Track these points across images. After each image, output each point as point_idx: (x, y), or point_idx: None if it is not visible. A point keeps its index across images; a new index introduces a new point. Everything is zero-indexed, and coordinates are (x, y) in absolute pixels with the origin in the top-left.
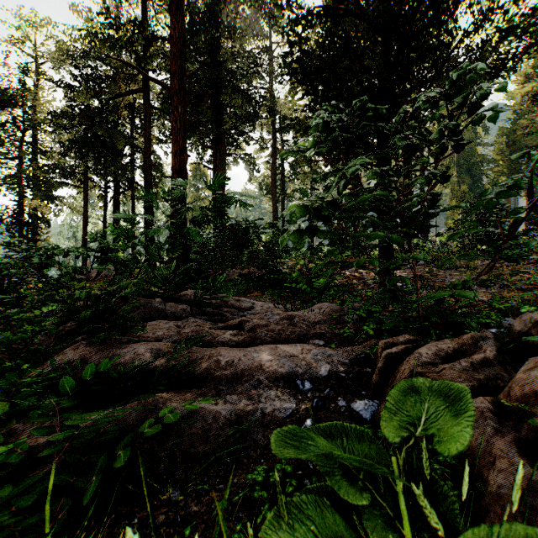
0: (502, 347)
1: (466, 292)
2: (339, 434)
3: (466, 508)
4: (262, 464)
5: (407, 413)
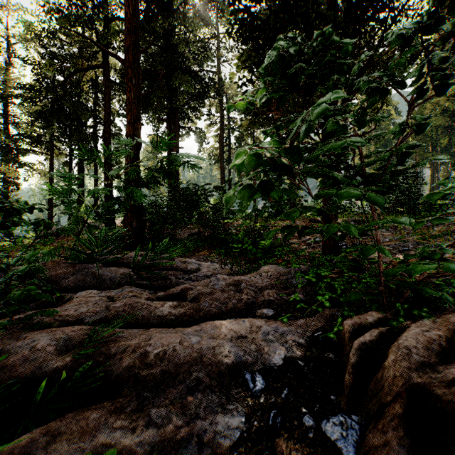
0: None
1: (454, 264)
2: None
3: None
4: None
5: None
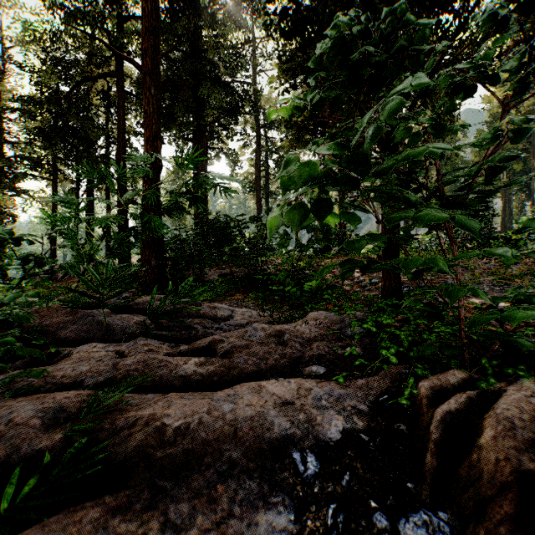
0: None
1: None
2: None
3: None
4: None
5: None
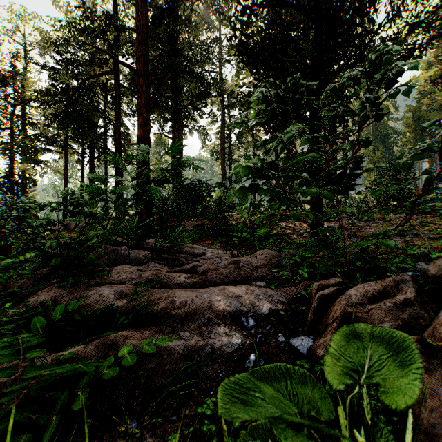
0: (419, 289)
1: (389, 241)
2: (282, 376)
3: (398, 441)
4: (211, 396)
5: (348, 358)
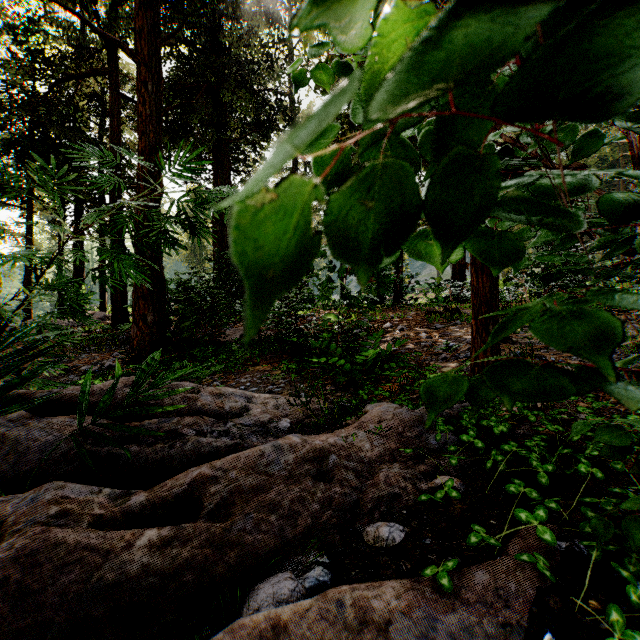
0: None
1: None
2: None
3: None
4: None
5: None
